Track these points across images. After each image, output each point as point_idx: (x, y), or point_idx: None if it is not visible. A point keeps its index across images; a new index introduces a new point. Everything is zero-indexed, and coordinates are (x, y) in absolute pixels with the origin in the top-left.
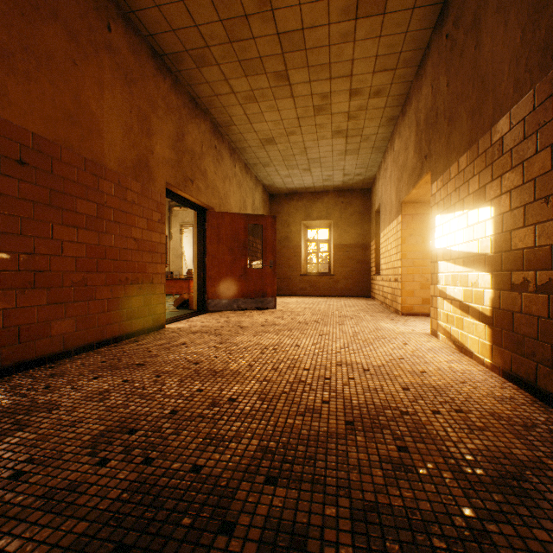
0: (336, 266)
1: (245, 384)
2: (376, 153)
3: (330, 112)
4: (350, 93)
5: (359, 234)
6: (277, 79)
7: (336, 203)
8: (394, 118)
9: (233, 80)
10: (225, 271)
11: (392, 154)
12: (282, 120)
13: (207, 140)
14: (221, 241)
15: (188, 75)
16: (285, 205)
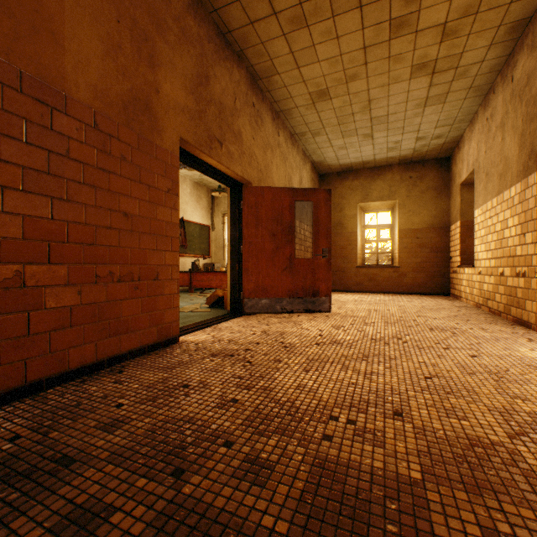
0: (402, 256)
1: None
2: (472, 98)
3: (415, 29)
4: None
5: (434, 216)
6: None
7: (402, 179)
8: (520, 25)
9: None
10: (264, 263)
11: (509, 87)
12: (342, 55)
13: (242, 93)
14: (260, 224)
15: None
16: (337, 185)
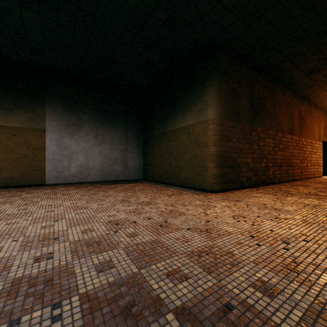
0: None
1: None
2: None
3: None
4: None
5: None
6: None
7: None
8: None
9: None
10: None
11: None
12: None
13: None
14: None
15: None
16: None
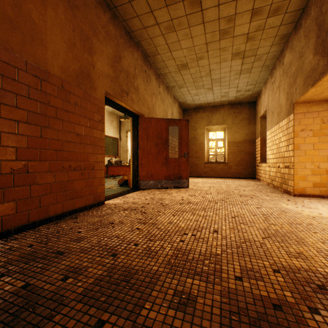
0: (229, 157)
1: (163, 310)
2: (264, 71)
3: (232, 35)
4: (251, 14)
5: (247, 134)
6: (192, 6)
7: (229, 113)
8: (286, 36)
9: (157, 11)
10: (152, 160)
11: (282, 67)
12: (194, 46)
13: (139, 65)
14: (149, 138)
15: (123, 10)
16: (193, 116)
